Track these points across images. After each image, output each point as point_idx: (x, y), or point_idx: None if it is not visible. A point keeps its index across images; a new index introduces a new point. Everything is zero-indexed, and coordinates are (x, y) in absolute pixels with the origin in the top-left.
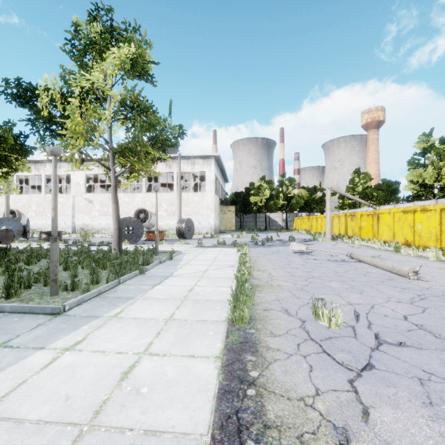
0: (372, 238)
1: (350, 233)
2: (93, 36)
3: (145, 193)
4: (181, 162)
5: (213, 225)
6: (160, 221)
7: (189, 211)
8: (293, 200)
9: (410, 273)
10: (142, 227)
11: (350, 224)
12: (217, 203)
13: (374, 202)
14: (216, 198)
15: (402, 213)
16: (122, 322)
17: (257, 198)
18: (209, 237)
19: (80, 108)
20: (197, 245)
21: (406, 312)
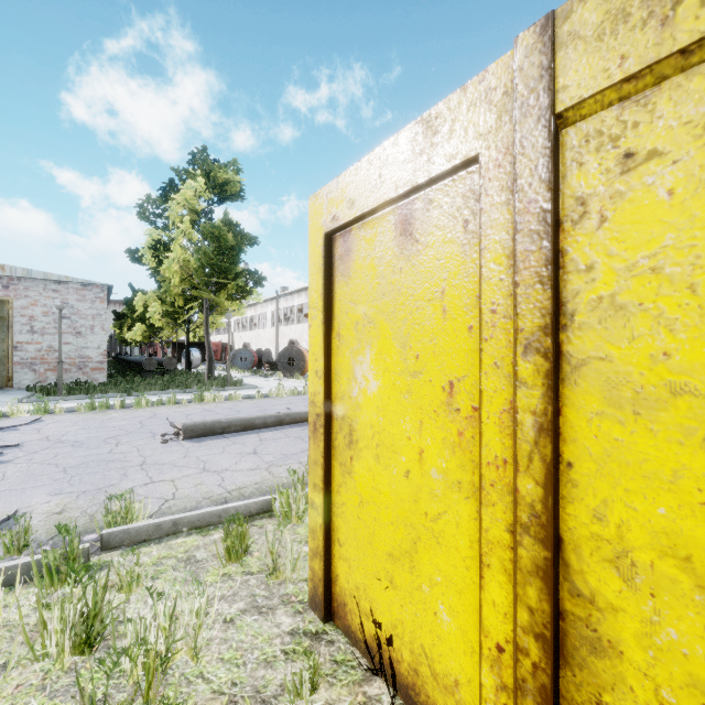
0: None
1: None
2: (160, 194)
3: None
4: None
5: None
6: None
7: None
8: None
9: (174, 430)
10: (304, 358)
11: None
12: None
13: None
14: None
15: None
16: (2, 409)
17: None
18: None
19: (156, 257)
20: None
21: (8, 439)
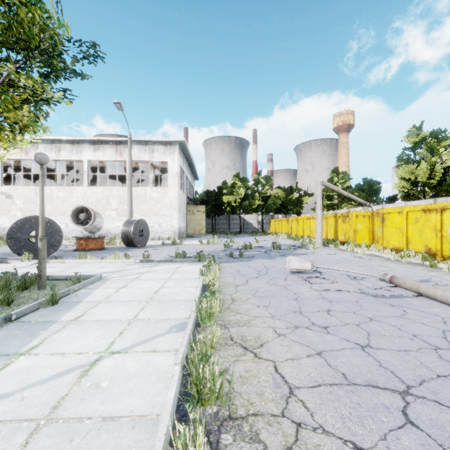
0: (368, 244)
1: (342, 237)
2: None
3: (88, 187)
4: (135, 148)
5: (177, 228)
6: (107, 223)
7: (146, 210)
8: (270, 201)
9: None
10: (59, 232)
11: (341, 226)
12: (183, 201)
13: (355, 203)
14: (182, 195)
15: (421, 213)
16: None
17: (231, 197)
18: (170, 243)
19: None
20: (142, 260)
21: None
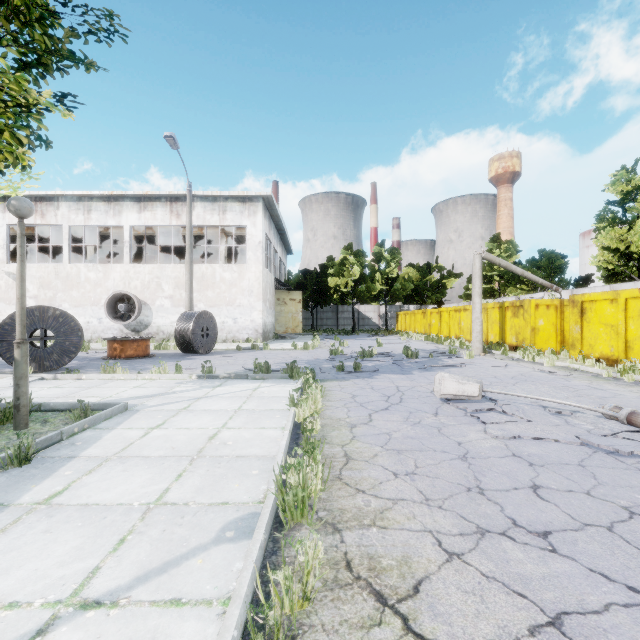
0: (555, 350)
1: (512, 339)
2: None
3: (130, 264)
4: (199, 206)
5: (259, 325)
6: (159, 317)
7: (215, 298)
8: (397, 284)
9: None
10: (77, 331)
11: (511, 322)
12: (269, 285)
13: (526, 287)
14: (268, 276)
15: None
16: None
17: (340, 280)
18: (250, 348)
19: None
20: (201, 375)
21: None
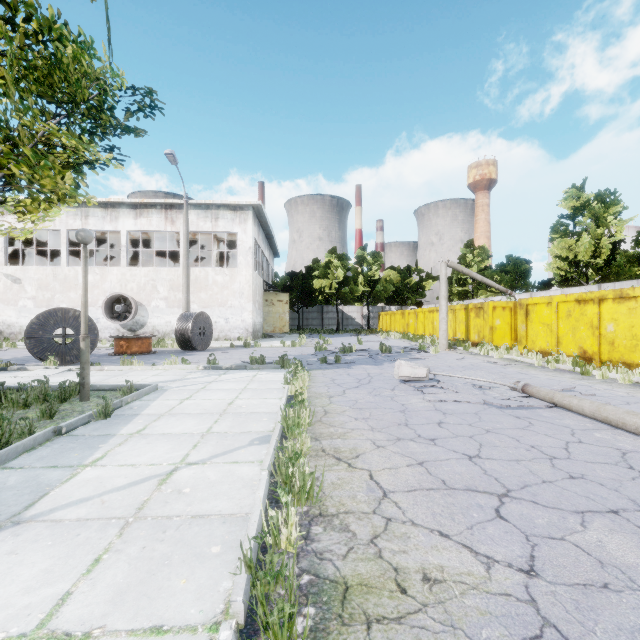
0: (510, 346)
1: (475, 337)
2: None
3: (126, 267)
4: (193, 214)
5: (250, 325)
6: (154, 317)
7: (208, 299)
8: (379, 286)
9: None
10: (94, 330)
11: (474, 322)
12: (258, 287)
13: (496, 290)
14: (257, 279)
15: (574, 304)
16: None
17: (325, 282)
18: (242, 346)
19: None
20: (207, 366)
21: None
